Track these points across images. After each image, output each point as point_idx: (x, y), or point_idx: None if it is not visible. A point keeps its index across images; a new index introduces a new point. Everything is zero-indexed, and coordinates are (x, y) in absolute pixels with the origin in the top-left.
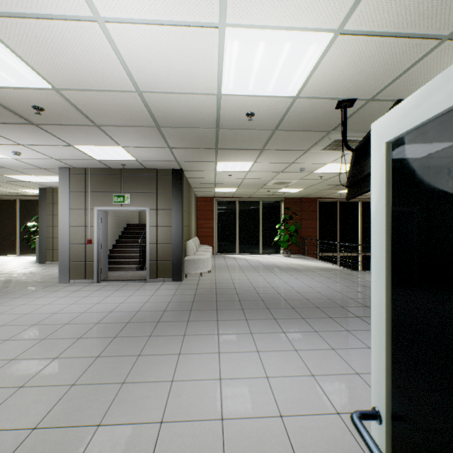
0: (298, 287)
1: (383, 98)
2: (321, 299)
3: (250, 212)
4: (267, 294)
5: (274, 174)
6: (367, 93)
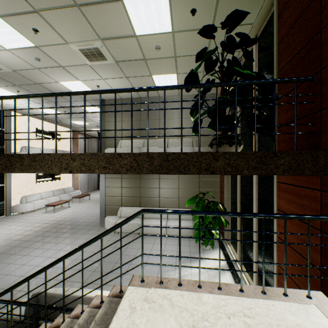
0: None
1: None
2: None
3: None
4: None
5: (72, 67)
6: None
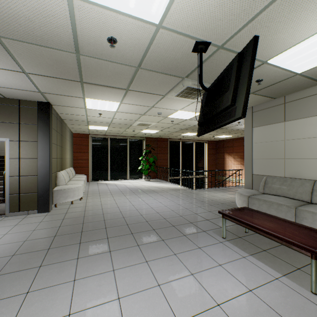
0: (157, 207)
1: (230, 47)
2: (175, 216)
3: (119, 147)
4: (132, 217)
5: (138, 116)
6: (220, 38)
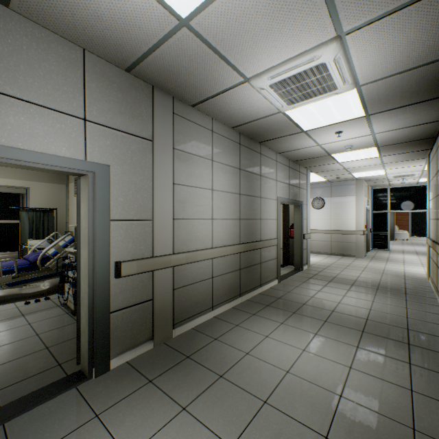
0: None
1: None
2: None
3: None
4: None
5: None
6: None
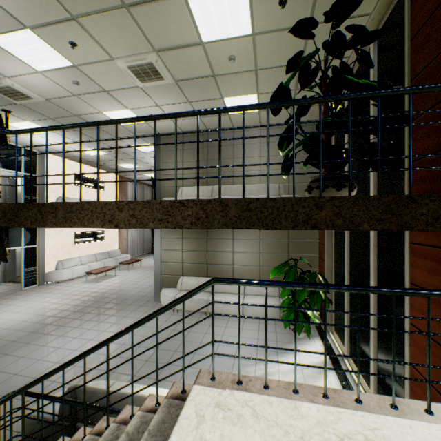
0: None
1: None
2: None
3: None
4: None
5: (119, 91)
6: None
